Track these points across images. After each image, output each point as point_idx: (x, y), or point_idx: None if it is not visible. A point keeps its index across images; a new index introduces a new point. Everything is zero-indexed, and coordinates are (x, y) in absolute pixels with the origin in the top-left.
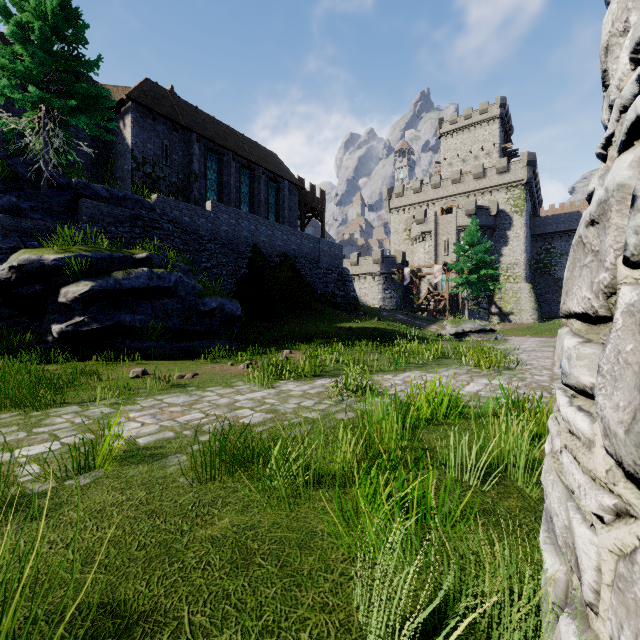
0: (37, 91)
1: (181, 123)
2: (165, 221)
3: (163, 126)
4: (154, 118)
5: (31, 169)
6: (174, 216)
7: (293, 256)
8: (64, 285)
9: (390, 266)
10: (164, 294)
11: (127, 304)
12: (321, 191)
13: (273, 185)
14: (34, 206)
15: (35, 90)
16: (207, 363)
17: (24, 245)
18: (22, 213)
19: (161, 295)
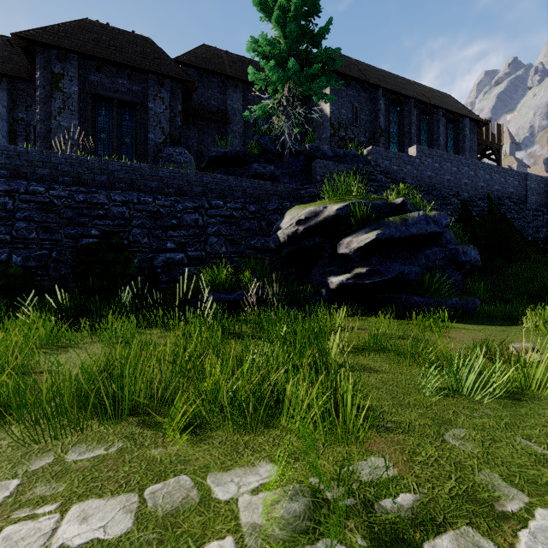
0: (294, 63)
1: (369, 82)
2: (378, 172)
3: (353, 90)
4: (348, 83)
5: (275, 144)
6: (384, 166)
7: (496, 198)
8: (343, 235)
9: None
10: (431, 242)
11: (402, 254)
12: (497, 126)
13: (451, 127)
14: (283, 172)
15: (292, 63)
16: None
17: (281, 206)
18: (276, 179)
19: (429, 243)
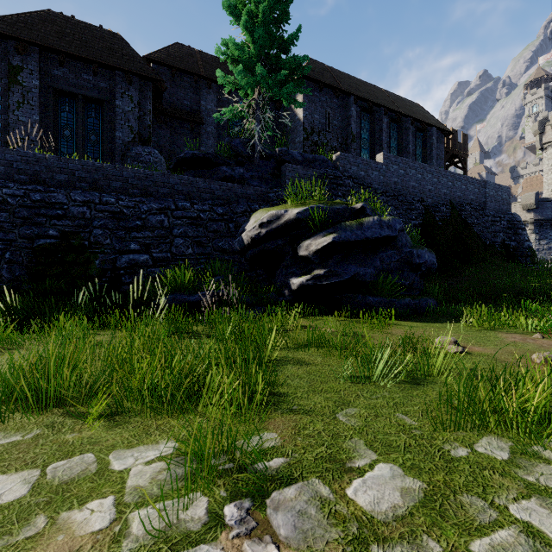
0: (261, 69)
1: (341, 89)
2: (346, 177)
3: (326, 96)
4: (321, 89)
5: (246, 146)
6: (352, 172)
7: (458, 204)
8: (303, 238)
9: (548, 211)
10: (386, 245)
11: (358, 256)
12: (463, 135)
13: (419, 135)
14: (253, 175)
15: (259, 69)
16: (484, 330)
17: (249, 209)
18: (246, 182)
19: (385, 246)
